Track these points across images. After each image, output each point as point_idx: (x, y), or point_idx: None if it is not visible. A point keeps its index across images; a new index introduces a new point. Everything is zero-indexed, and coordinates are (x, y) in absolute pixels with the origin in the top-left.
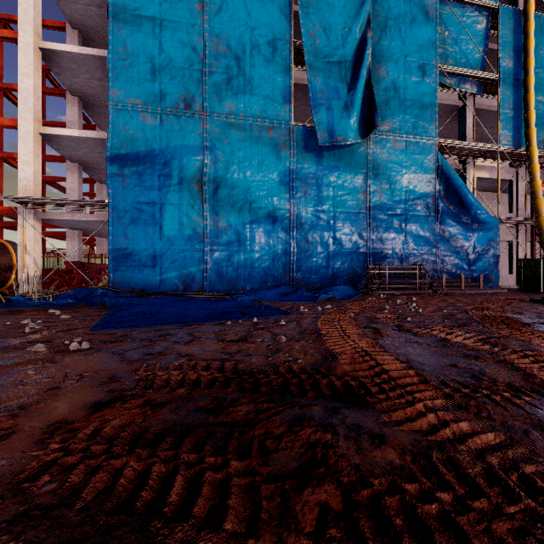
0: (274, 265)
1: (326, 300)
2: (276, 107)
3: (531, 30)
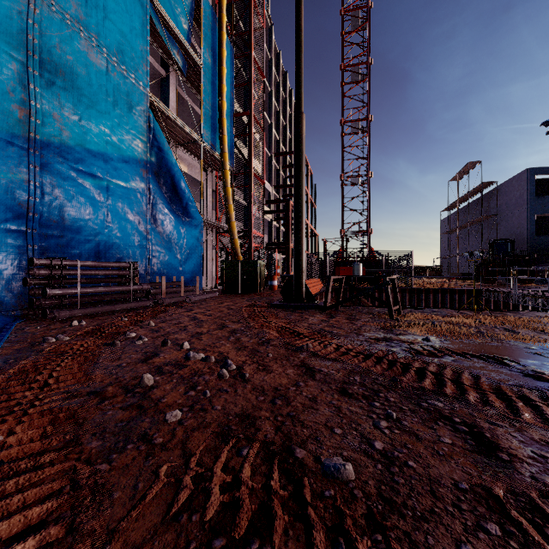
0: None
1: None
2: None
3: (225, 41)
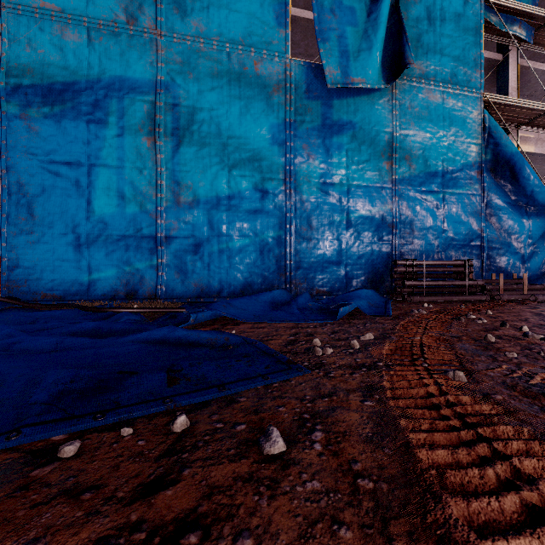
0: (262, 260)
1: (349, 315)
2: (266, 31)
3: None
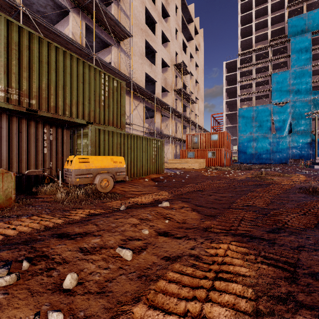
0: (267, 159)
1: (274, 164)
2: (268, 131)
3: None
